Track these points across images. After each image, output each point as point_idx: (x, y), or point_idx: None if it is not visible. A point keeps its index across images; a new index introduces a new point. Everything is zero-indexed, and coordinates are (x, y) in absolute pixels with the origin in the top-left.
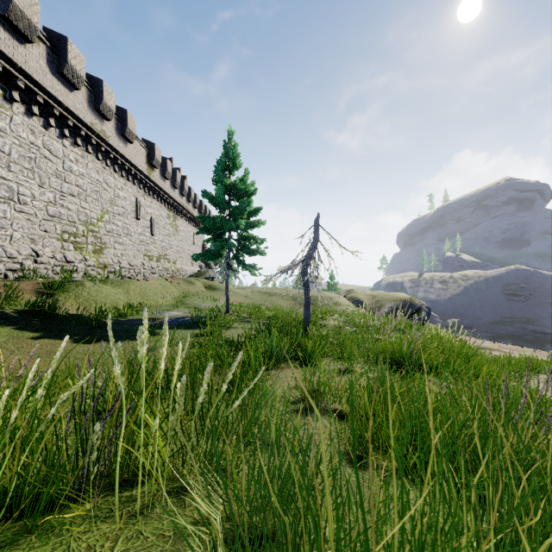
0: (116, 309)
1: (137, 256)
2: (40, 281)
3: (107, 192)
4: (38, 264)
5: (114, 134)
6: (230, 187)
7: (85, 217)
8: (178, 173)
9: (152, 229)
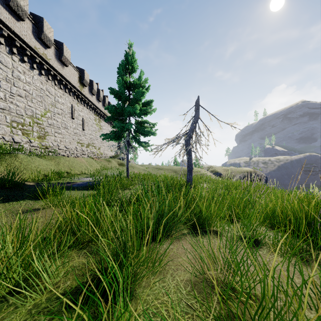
0: (45, 175)
1: (72, 143)
2: None
3: (49, 98)
4: None
5: (53, 58)
6: (129, 83)
7: (31, 113)
8: (101, 92)
9: (83, 126)
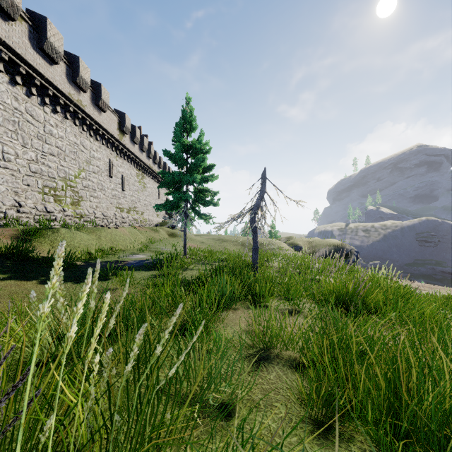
0: (88, 252)
1: (110, 208)
2: (18, 228)
3: (83, 153)
4: (20, 213)
5: (89, 104)
6: (187, 146)
7: (64, 174)
8: (146, 139)
9: (123, 186)
